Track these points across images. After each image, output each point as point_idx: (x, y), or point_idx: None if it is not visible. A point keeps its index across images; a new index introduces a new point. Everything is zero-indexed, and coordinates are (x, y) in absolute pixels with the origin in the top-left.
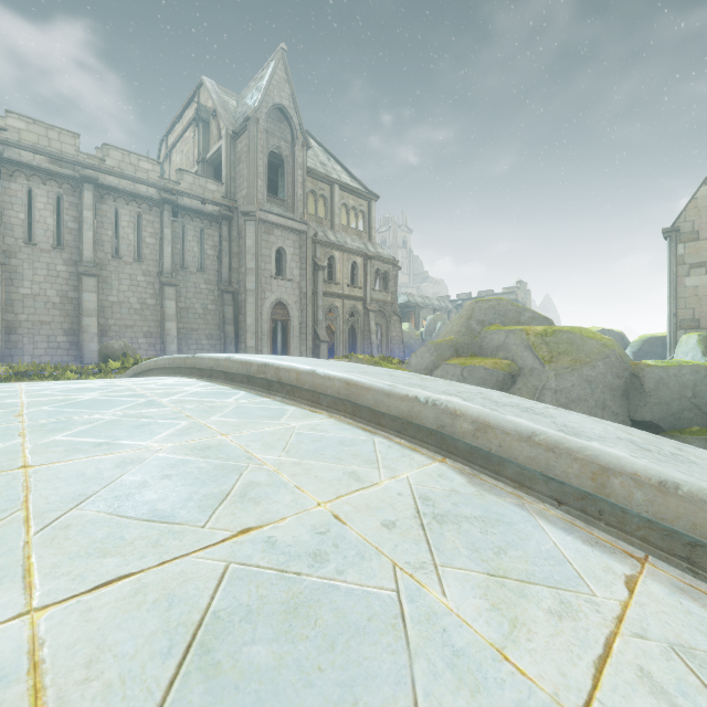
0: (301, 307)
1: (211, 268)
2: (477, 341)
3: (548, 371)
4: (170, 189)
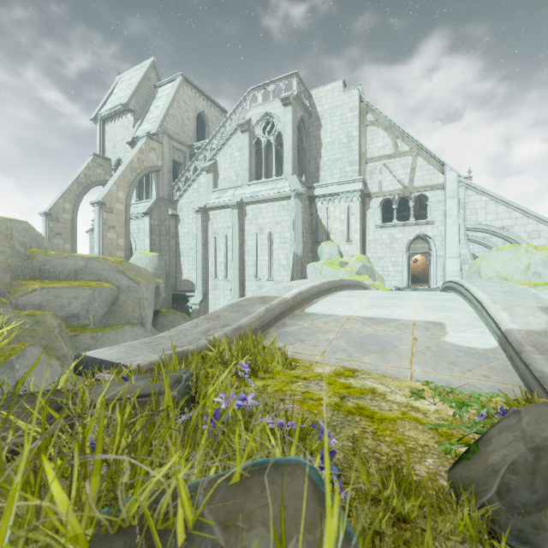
0: None
1: None
2: (35, 264)
3: (143, 287)
4: None
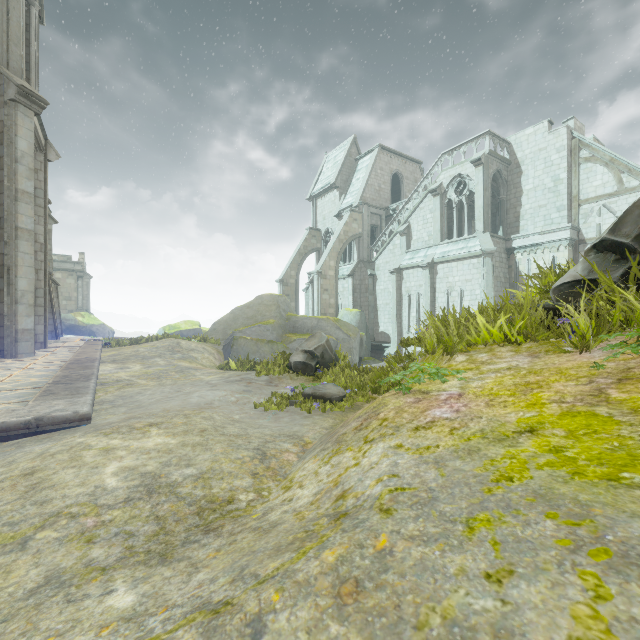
0: (36, 264)
1: None
2: (291, 323)
3: (352, 339)
4: None
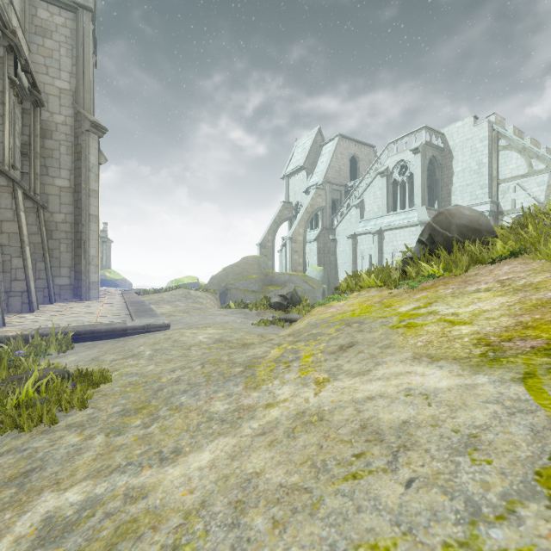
0: None
1: (17, 166)
2: (269, 278)
3: (316, 290)
4: (10, 27)
